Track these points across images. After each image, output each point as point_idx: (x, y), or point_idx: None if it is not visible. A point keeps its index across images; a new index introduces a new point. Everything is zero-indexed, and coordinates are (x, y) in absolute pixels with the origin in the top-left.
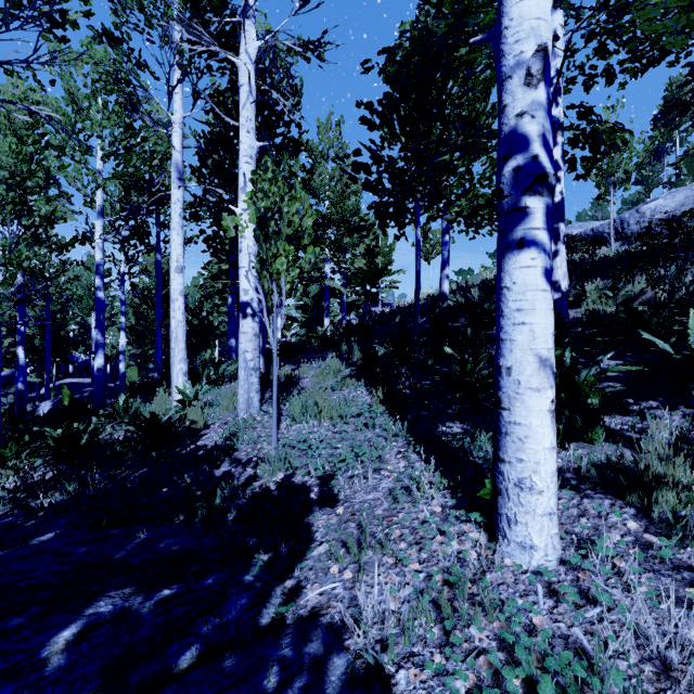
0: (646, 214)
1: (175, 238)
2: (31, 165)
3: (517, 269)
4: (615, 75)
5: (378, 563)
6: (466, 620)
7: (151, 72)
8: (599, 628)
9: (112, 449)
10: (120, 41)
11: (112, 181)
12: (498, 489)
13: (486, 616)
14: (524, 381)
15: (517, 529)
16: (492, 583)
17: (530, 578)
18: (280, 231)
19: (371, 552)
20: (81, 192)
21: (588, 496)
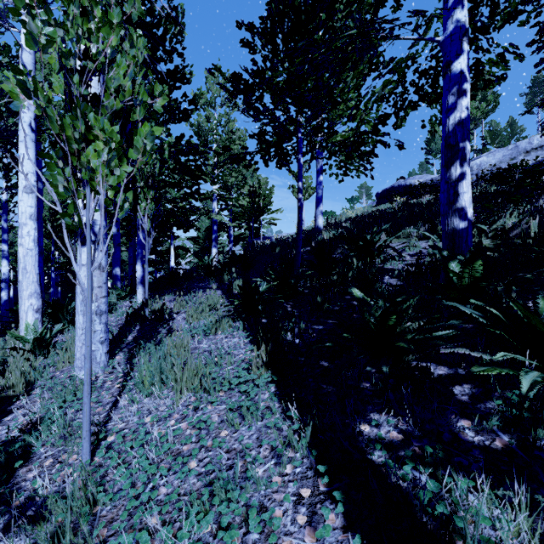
0: (474, 168)
1: (23, 151)
2: None
3: None
4: (498, 5)
5: None
6: None
7: None
8: None
9: None
10: None
11: None
12: None
13: None
14: None
15: None
16: None
17: None
18: (99, 101)
19: None
20: None
21: None
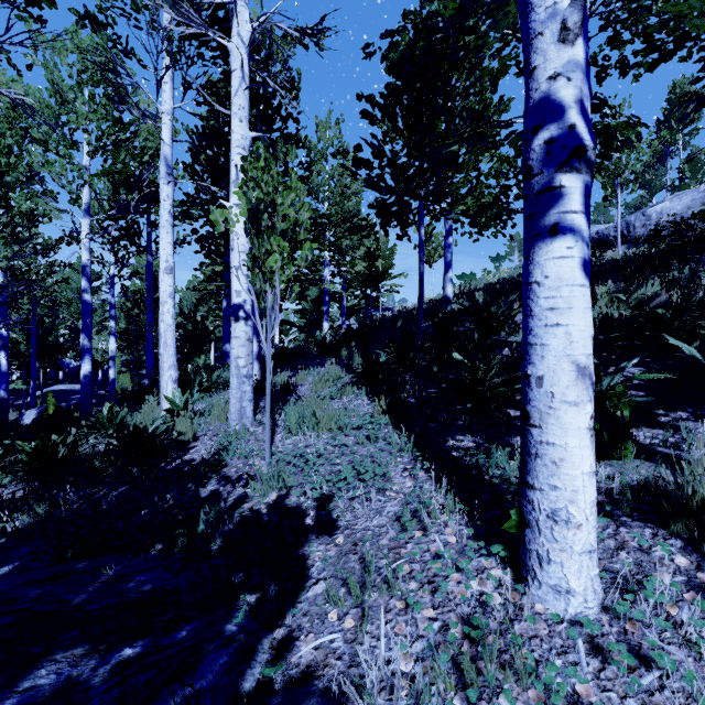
0: (652, 216)
1: (164, 236)
2: (12, 159)
3: (550, 260)
4: (629, 67)
5: (385, 607)
6: (494, 687)
7: (138, 59)
8: (661, 702)
9: (91, 464)
10: (105, 26)
11: (99, 178)
12: (526, 520)
13: (518, 681)
14: (558, 393)
15: (551, 570)
16: (522, 636)
17: (570, 633)
18: (274, 225)
19: (376, 593)
20: (66, 189)
21: (624, 523)
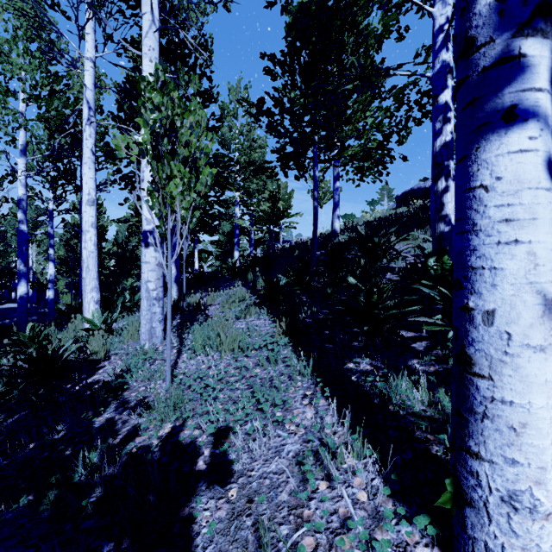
0: None
1: (86, 171)
2: None
3: (504, 155)
4: None
5: None
6: None
7: (62, 11)
8: None
9: None
10: None
11: (35, 123)
12: (466, 497)
13: None
14: (518, 334)
15: None
16: None
17: None
18: (175, 151)
19: None
20: (2, 130)
21: None
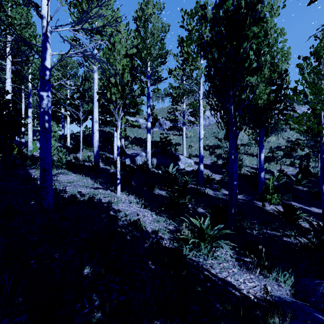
0: None
1: None
2: None
3: None
4: None
5: None
6: None
7: None
8: None
9: None
10: None
11: None
12: None
13: None
14: None
15: None
16: None
17: None
18: None
19: None
20: None
21: None
